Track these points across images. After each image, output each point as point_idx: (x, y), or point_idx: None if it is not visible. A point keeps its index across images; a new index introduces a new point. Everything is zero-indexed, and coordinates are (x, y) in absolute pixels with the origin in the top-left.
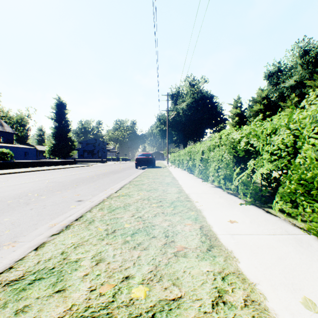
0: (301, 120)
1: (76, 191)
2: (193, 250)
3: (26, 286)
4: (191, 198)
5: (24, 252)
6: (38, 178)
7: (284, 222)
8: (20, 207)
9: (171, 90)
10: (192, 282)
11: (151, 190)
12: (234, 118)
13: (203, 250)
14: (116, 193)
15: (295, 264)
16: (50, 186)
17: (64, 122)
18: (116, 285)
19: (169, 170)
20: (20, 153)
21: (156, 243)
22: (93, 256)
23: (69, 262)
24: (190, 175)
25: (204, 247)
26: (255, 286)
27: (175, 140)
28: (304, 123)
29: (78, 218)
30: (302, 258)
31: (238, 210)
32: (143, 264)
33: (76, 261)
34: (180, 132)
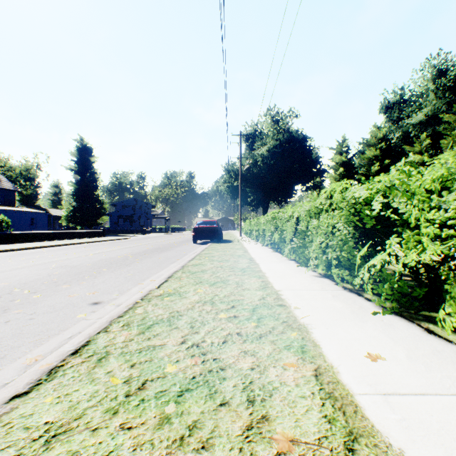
0: None
1: (94, 283)
2: (315, 451)
3: None
4: (285, 301)
5: None
6: (42, 259)
7: None
8: None
9: (245, 128)
10: None
11: (216, 282)
12: (338, 168)
13: (337, 451)
14: (158, 288)
15: None
16: (55, 273)
17: (89, 175)
18: None
19: (244, 245)
20: (24, 220)
21: (230, 425)
22: None
23: None
24: (276, 255)
25: (338, 440)
26: None
27: (251, 201)
28: None
29: (79, 349)
30: None
31: (374, 328)
32: None
33: None
34: (258, 189)
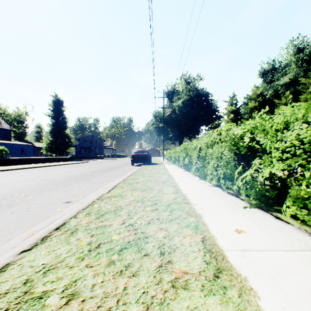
0: None
1: (66, 190)
2: (196, 277)
3: None
4: (189, 200)
5: None
6: (30, 175)
7: (300, 231)
8: (0, 210)
9: (167, 87)
10: None
11: (146, 189)
12: (230, 115)
13: (209, 277)
14: (107, 193)
15: None
16: (40, 184)
17: (61, 119)
18: None
19: (165, 167)
20: (17, 149)
21: (149, 265)
22: (64, 288)
23: (30, 299)
24: (186, 173)
25: (210, 272)
26: None
27: (171, 137)
28: None
29: (59, 227)
30: None
31: (243, 216)
32: (130, 303)
33: (40, 296)
34: (175, 129)
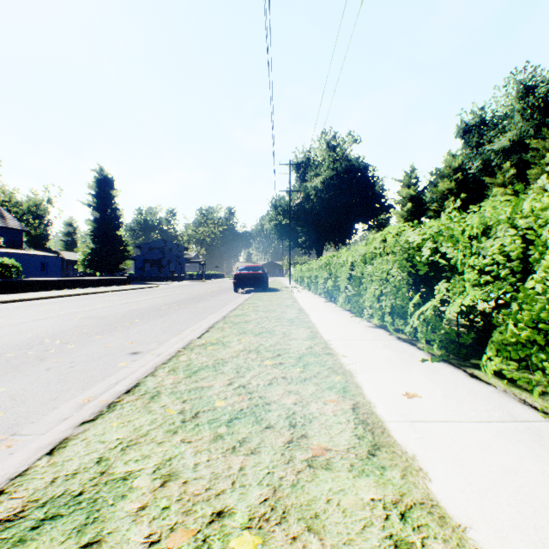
0: (539, 213)
1: (129, 334)
2: (343, 455)
3: (27, 533)
4: (333, 350)
5: (27, 458)
6: (64, 309)
7: (504, 396)
8: (29, 365)
9: (296, 155)
10: (344, 524)
11: (262, 332)
12: (405, 204)
13: (361, 455)
14: (199, 338)
15: (536, 484)
16: (84, 324)
17: (110, 211)
18: (198, 532)
19: (293, 295)
20: (34, 265)
21: (274, 440)
22: (156, 468)
23: (111, 481)
24: (330, 305)
25: (364, 448)
26: (465, 534)
27: (303, 243)
28: (544, 217)
29: (130, 389)
30: (548, 470)
31: (419, 373)
32: (250, 485)
33: (124, 477)
34: (310, 228)
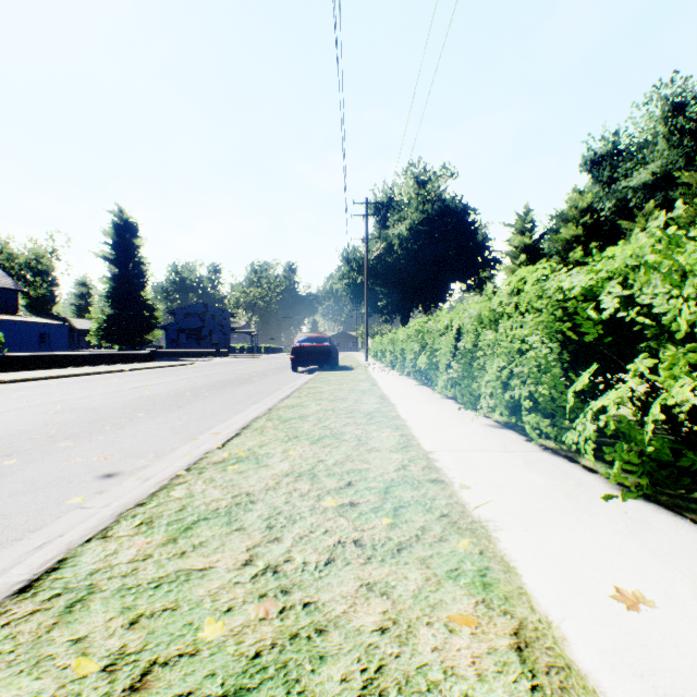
0: None
1: (117, 438)
2: None
3: None
4: (442, 472)
5: None
6: (44, 397)
7: None
8: None
9: (374, 194)
10: None
11: (323, 437)
12: (518, 255)
13: None
14: (221, 448)
15: None
16: (57, 421)
17: (132, 266)
18: None
19: (371, 375)
20: (32, 335)
21: None
22: None
23: None
24: (424, 390)
25: None
26: None
27: (383, 308)
28: None
29: (36, 580)
30: None
31: (614, 529)
32: None
33: None
34: (393, 289)
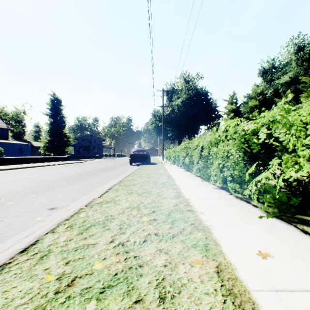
0: None
1: (55, 193)
2: None
3: None
4: (192, 207)
5: None
6: (22, 176)
7: None
8: None
9: (166, 86)
10: None
11: (143, 193)
12: (230, 114)
13: None
14: (99, 197)
15: None
16: (28, 186)
17: (59, 118)
18: None
19: (164, 166)
20: (15, 149)
21: None
22: None
23: None
24: (187, 173)
25: None
26: None
27: (170, 137)
28: None
29: (27, 248)
30: None
31: (262, 229)
32: None
33: None
34: (175, 128)
